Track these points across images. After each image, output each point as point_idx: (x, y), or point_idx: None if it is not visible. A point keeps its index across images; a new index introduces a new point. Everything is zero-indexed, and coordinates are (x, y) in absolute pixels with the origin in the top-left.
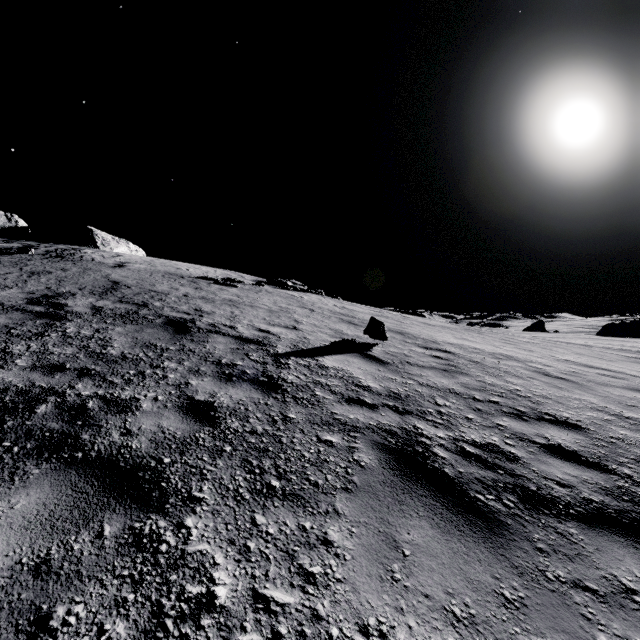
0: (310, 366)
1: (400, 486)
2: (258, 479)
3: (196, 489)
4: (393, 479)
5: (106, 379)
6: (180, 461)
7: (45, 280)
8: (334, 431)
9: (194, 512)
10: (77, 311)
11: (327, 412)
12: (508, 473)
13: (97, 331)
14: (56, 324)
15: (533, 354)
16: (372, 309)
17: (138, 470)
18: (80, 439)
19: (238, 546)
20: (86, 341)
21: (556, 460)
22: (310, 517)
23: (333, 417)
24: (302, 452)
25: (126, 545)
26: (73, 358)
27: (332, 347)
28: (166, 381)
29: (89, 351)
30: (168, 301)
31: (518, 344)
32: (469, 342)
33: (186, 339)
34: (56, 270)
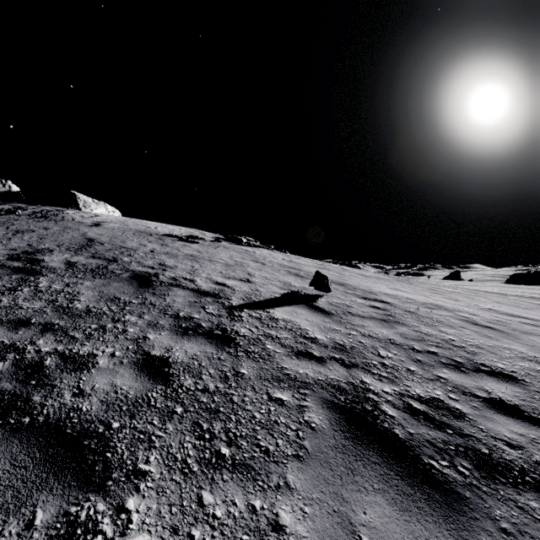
0: (261, 318)
1: (352, 452)
2: (207, 446)
3: (142, 460)
4: (344, 443)
5: (68, 334)
6: (129, 426)
7: (28, 238)
8: (284, 388)
9: (137, 490)
10: (52, 266)
11: (277, 367)
12: (457, 433)
13: (67, 285)
14: (30, 279)
15: (459, 303)
16: (315, 262)
17: (84, 437)
18: (30, 401)
19: (181, 536)
20: (55, 295)
21: (501, 416)
22: (260, 493)
23: (283, 372)
24: (253, 413)
25: (57, 538)
26: (40, 312)
27: (281, 299)
28: (125, 335)
29: (56, 305)
30: (136, 256)
31: (444, 294)
32: (402, 292)
33: (148, 292)
34: (39, 229)
